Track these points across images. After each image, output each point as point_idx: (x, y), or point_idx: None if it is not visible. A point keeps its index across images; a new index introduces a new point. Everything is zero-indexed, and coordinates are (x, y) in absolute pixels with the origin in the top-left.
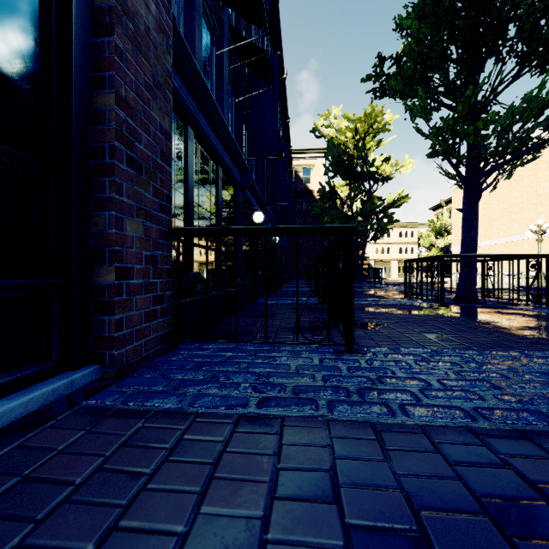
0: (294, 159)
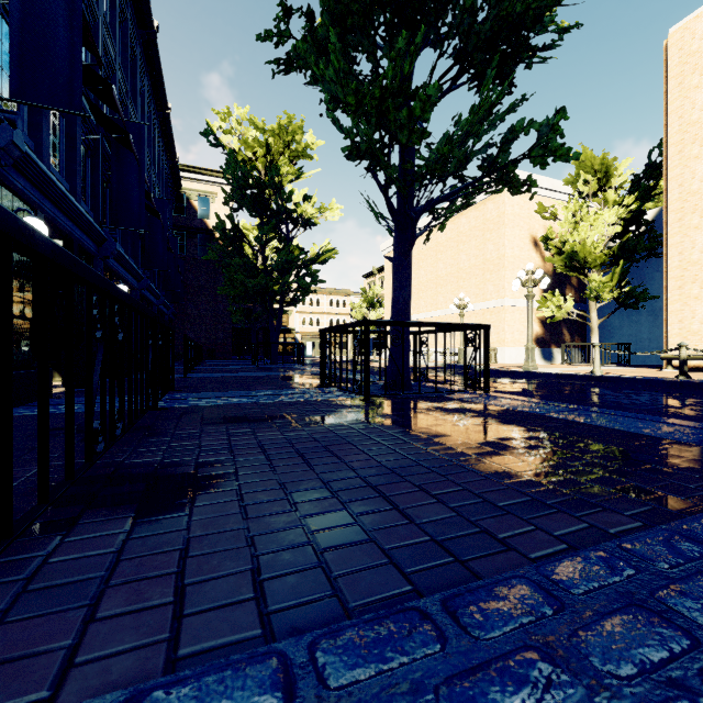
0: (185, 179)
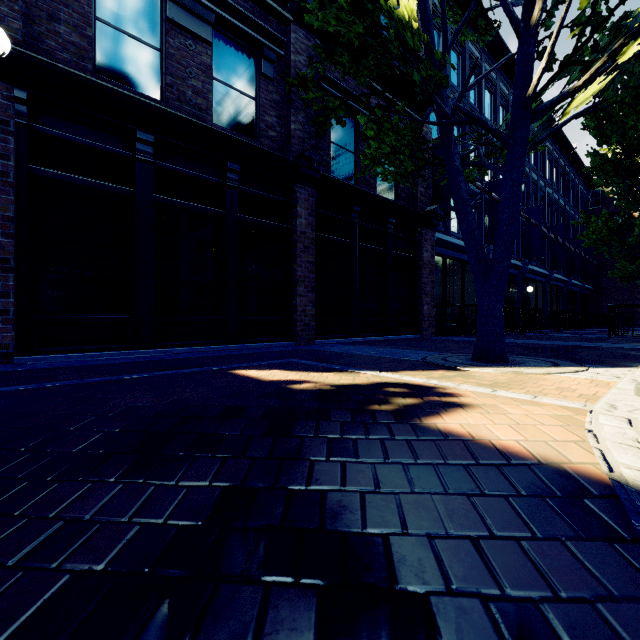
0: None
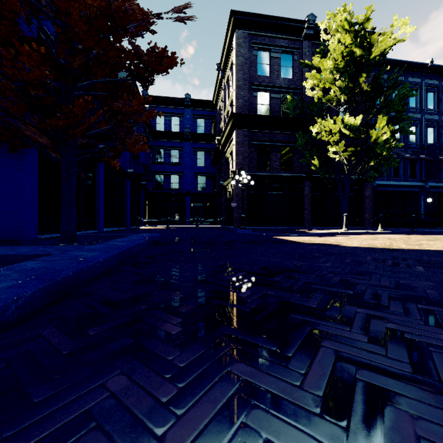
0: None
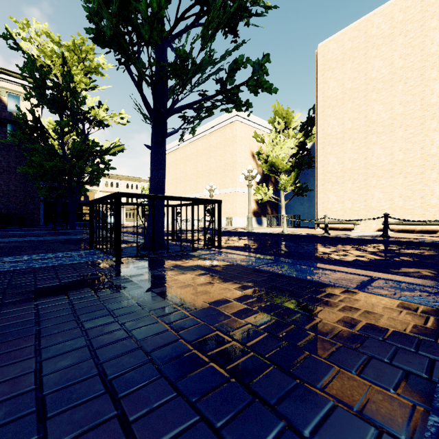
0: None
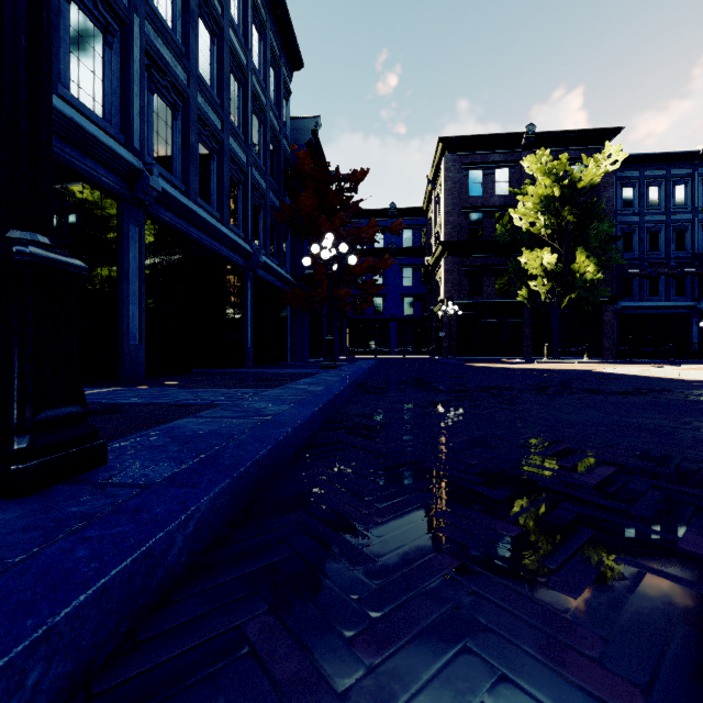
0: None
